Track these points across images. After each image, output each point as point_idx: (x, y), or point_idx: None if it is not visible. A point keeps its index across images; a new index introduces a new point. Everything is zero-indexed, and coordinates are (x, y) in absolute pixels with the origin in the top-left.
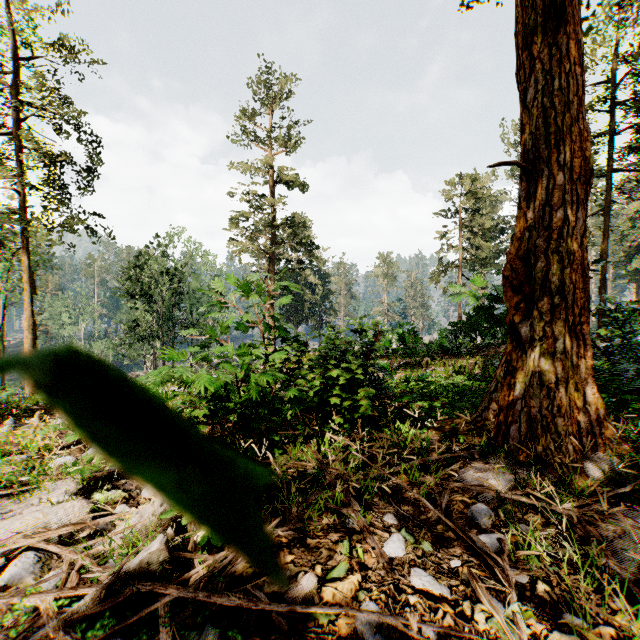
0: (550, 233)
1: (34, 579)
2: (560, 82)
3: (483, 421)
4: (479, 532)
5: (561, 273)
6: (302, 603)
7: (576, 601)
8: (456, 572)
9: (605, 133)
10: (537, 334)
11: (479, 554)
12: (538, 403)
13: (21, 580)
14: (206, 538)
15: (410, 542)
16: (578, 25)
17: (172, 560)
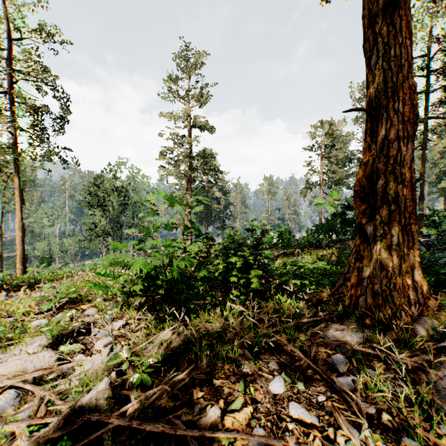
0: (388, 159)
1: (14, 410)
2: (395, 51)
3: (339, 294)
4: (338, 375)
5: (396, 188)
6: (209, 428)
7: (411, 427)
8: (322, 405)
9: (423, 92)
10: (378, 232)
11: (339, 391)
12: (379, 281)
13: (4, 411)
14: (140, 379)
15: (288, 382)
16: (408, 10)
17: (114, 396)
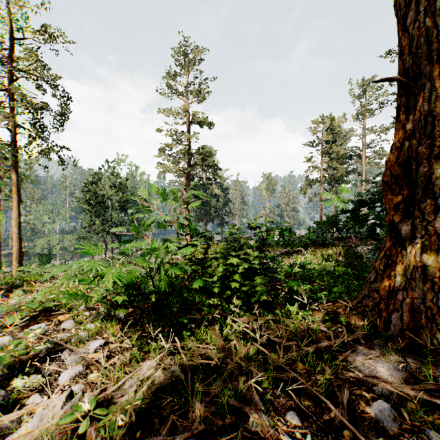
0: (432, 140)
1: None
2: None
3: (364, 307)
4: None
5: None
6: None
7: None
8: None
9: None
10: (418, 232)
11: None
12: (420, 295)
13: None
14: None
15: None
16: None
17: None
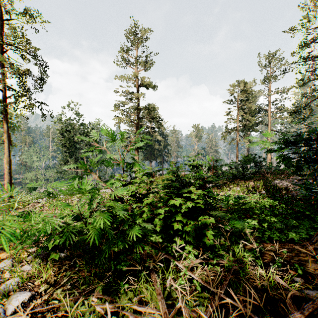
0: None
1: None
2: None
3: None
4: None
5: None
6: None
7: None
8: None
9: None
10: None
11: None
12: None
13: None
14: None
15: None
16: None
17: None
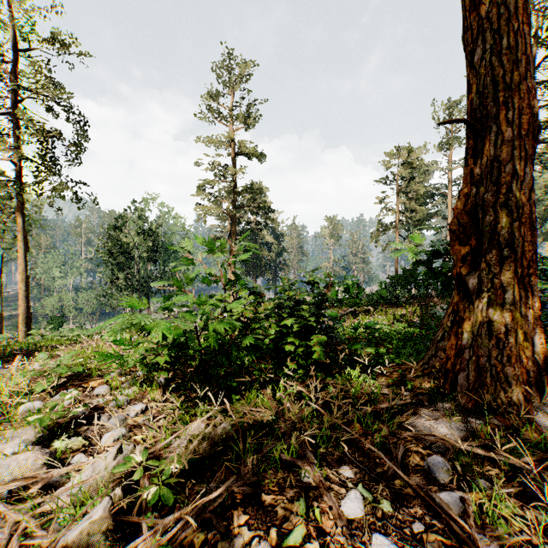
0: (498, 187)
1: None
2: (508, 41)
3: (430, 368)
4: (438, 488)
5: (510, 226)
6: None
7: None
8: (420, 539)
9: None
10: (485, 285)
11: (441, 515)
12: (487, 352)
13: None
14: (157, 497)
15: (368, 500)
16: None
17: (117, 527)
